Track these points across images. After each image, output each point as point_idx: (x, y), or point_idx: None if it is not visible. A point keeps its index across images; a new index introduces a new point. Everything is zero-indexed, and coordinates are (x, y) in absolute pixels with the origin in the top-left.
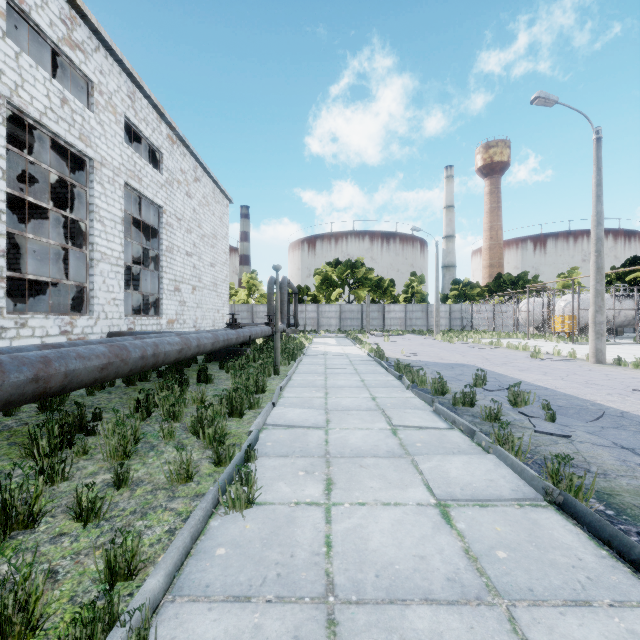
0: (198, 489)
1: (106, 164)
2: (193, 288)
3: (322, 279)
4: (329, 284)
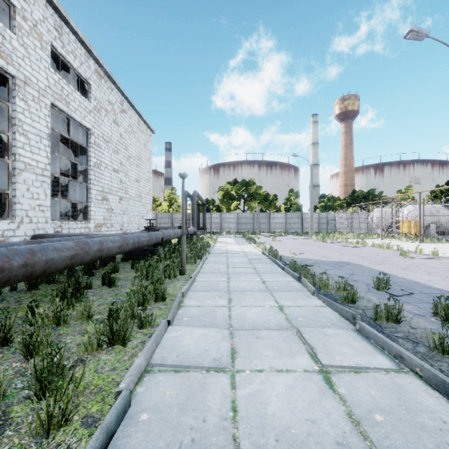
0: None
1: (30, 84)
2: (120, 198)
3: (224, 194)
4: (229, 198)
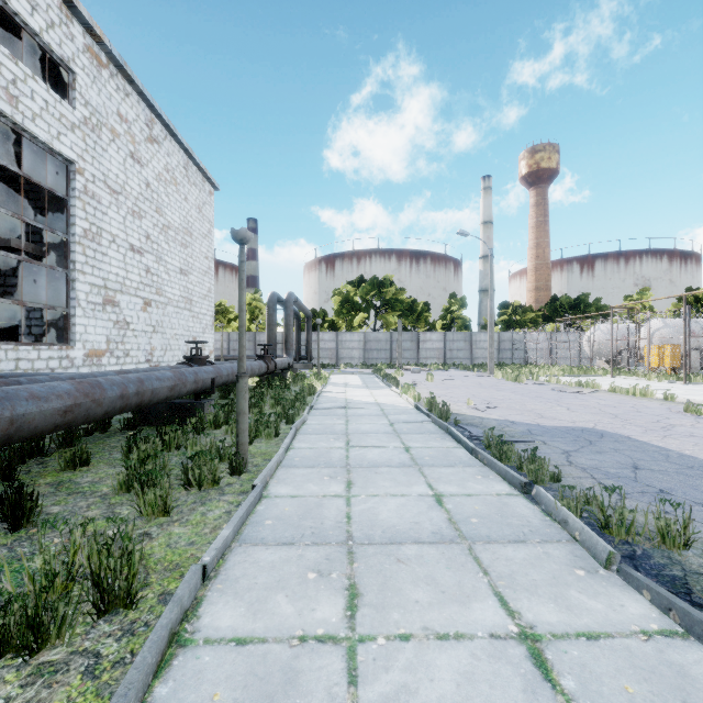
0: None
1: None
2: (145, 303)
3: (342, 301)
4: (351, 307)
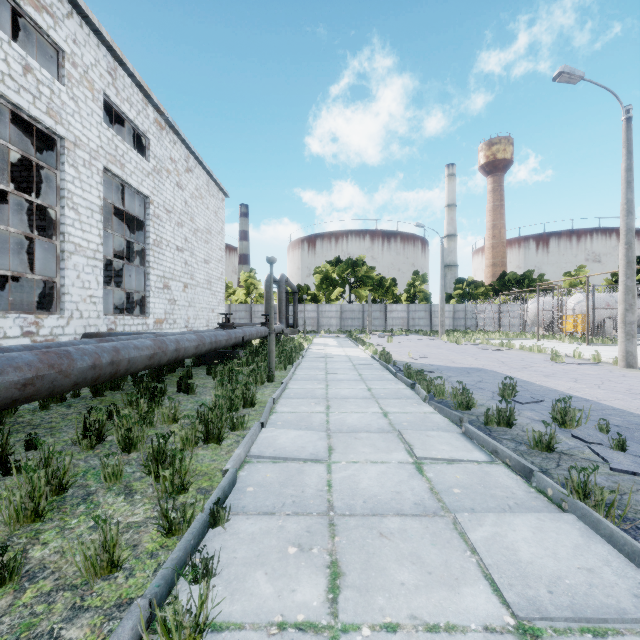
0: (125, 588)
1: (81, 145)
2: (184, 286)
3: (322, 278)
4: (329, 283)
